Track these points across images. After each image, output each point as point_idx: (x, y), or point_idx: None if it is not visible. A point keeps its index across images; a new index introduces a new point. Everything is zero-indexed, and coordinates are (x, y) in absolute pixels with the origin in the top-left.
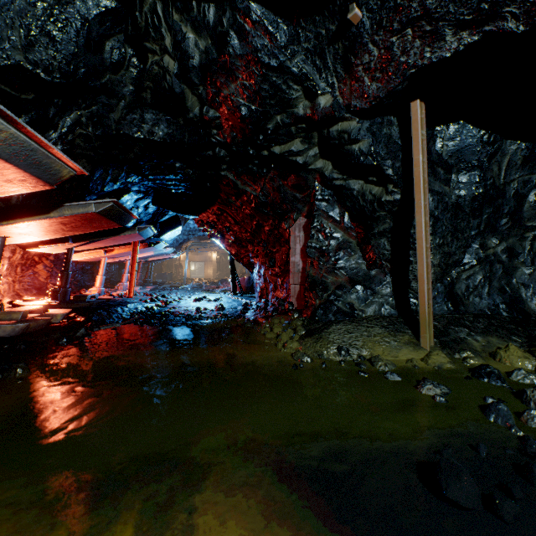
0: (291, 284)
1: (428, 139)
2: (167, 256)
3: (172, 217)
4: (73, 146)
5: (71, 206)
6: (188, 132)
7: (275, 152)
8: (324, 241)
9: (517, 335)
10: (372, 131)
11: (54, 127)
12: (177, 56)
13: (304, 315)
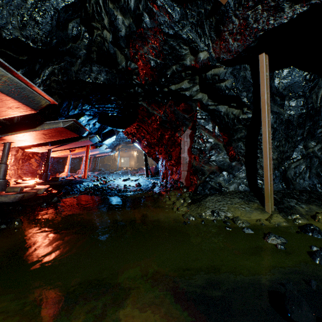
0: (181, 171)
1: (269, 78)
2: (107, 154)
3: (110, 130)
4: (50, 87)
5: (48, 123)
6: (118, 78)
7: (172, 89)
8: (202, 144)
9: None
10: (233, 74)
11: (39, 76)
12: (111, 30)
13: (190, 190)
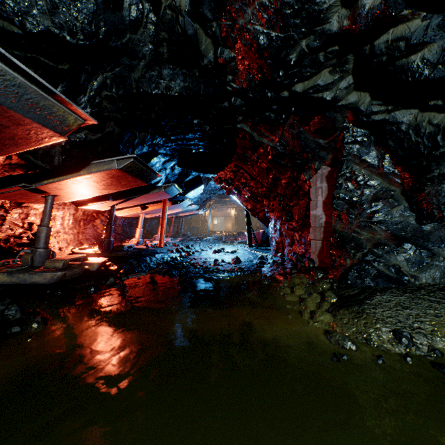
0: (311, 239)
1: None
2: (193, 212)
3: (195, 177)
4: (100, 109)
5: (97, 164)
6: (203, 84)
7: (297, 91)
8: (355, 191)
9: None
10: None
11: (84, 92)
12: None
13: (330, 276)
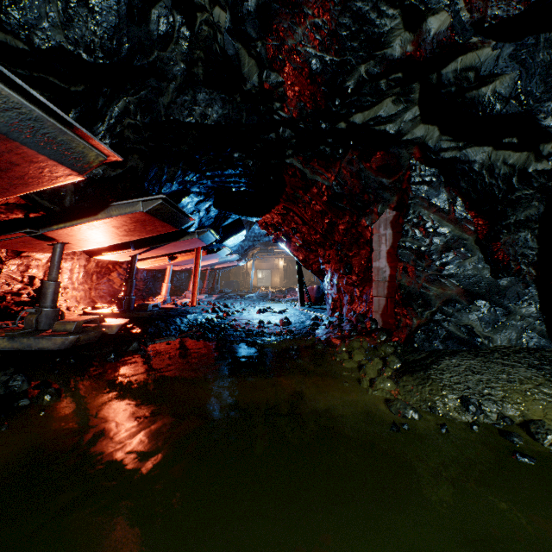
0: (373, 296)
1: None
2: (232, 264)
3: (235, 221)
4: (122, 140)
5: (118, 206)
6: (245, 111)
7: (356, 122)
8: (423, 239)
9: None
10: (519, 59)
11: (102, 119)
12: (228, 3)
13: (394, 338)
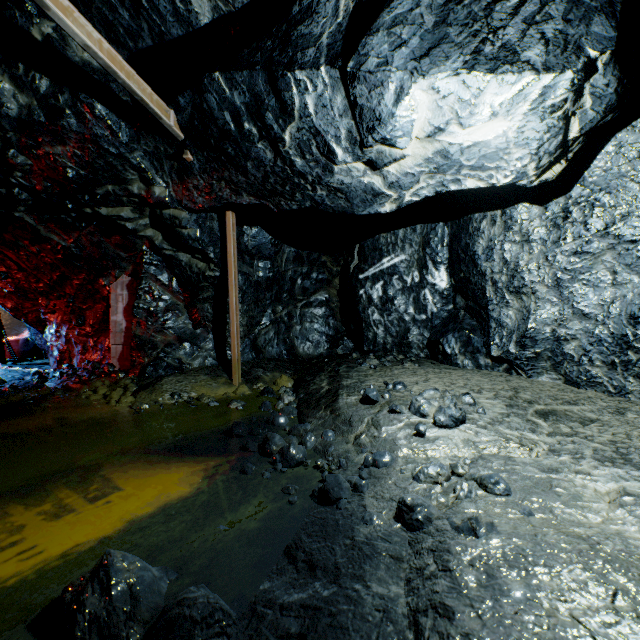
0: (111, 344)
1: (239, 234)
2: None
3: None
4: None
5: None
6: None
7: (102, 213)
8: (153, 302)
9: (290, 369)
10: (199, 223)
11: None
12: None
13: (132, 374)
